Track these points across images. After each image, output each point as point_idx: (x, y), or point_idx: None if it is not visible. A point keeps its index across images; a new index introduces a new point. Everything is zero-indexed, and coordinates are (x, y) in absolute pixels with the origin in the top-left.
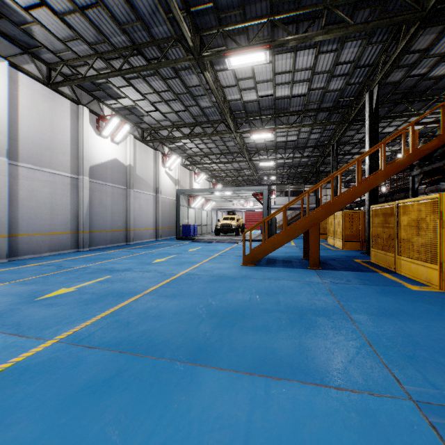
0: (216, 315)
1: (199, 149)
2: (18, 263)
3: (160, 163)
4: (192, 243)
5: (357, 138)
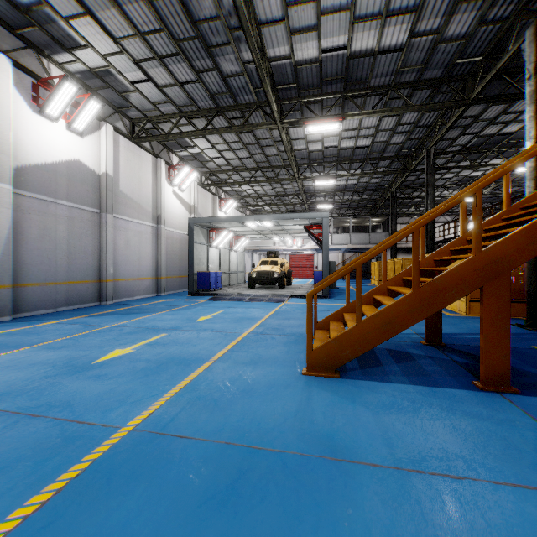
0: None
1: (224, 161)
2: None
3: (164, 178)
4: (210, 302)
5: (460, 143)
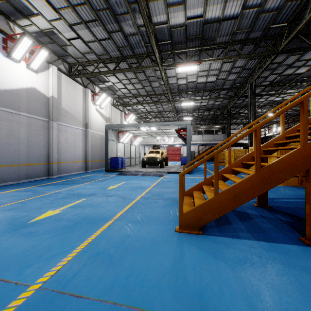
0: None
1: (127, 90)
2: None
3: (90, 100)
4: (117, 176)
5: (269, 79)
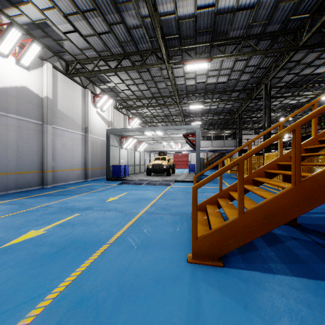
0: None
1: (131, 92)
2: None
3: (90, 102)
4: (119, 186)
5: (285, 80)
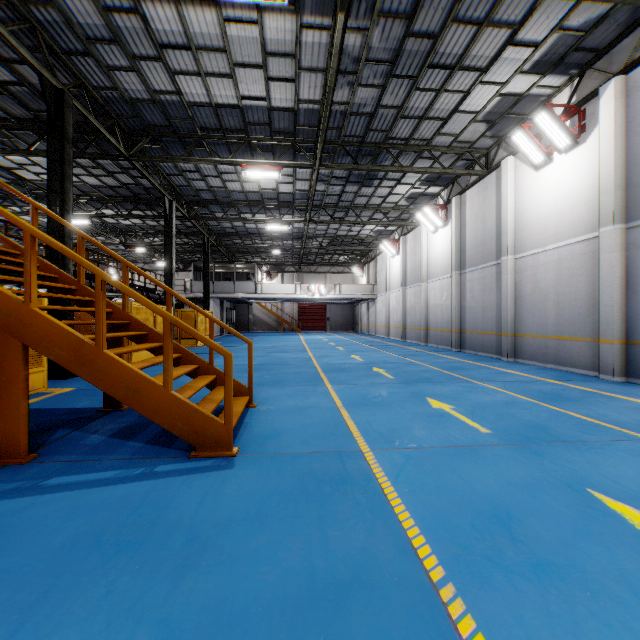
0: (261, 369)
1: None
2: (578, 380)
3: None
4: None
5: None
